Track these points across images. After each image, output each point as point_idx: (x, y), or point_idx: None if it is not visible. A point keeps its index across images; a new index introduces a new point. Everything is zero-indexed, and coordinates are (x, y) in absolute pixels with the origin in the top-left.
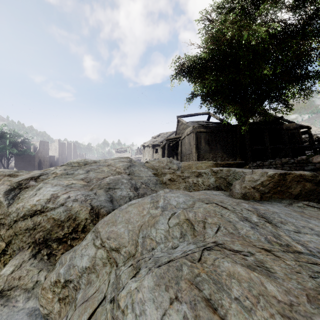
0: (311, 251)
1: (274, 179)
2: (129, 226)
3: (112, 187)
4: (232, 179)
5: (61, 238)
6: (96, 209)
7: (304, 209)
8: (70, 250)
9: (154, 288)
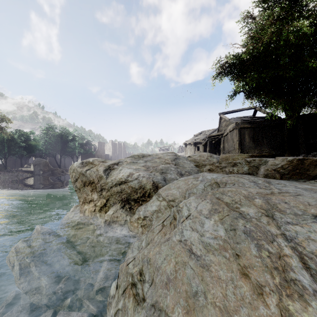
0: (281, 191)
1: (292, 163)
2: (179, 190)
3: (164, 172)
4: None
5: (136, 199)
6: (156, 183)
7: (311, 183)
8: (143, 205)
9: (195, 199)
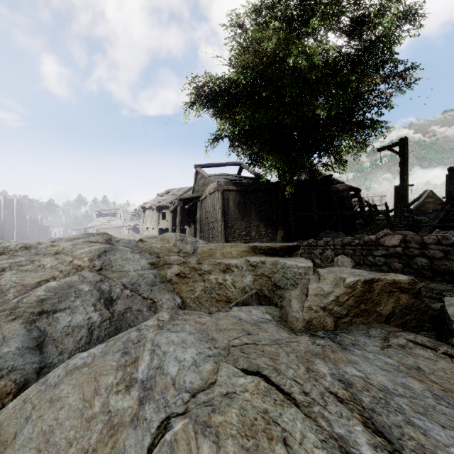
0: None
1: (355, 291)
2: None
3: (50, 308)
4: (280, 279)
5: None
6: None
7: (415, 357)
8: None
9: None
